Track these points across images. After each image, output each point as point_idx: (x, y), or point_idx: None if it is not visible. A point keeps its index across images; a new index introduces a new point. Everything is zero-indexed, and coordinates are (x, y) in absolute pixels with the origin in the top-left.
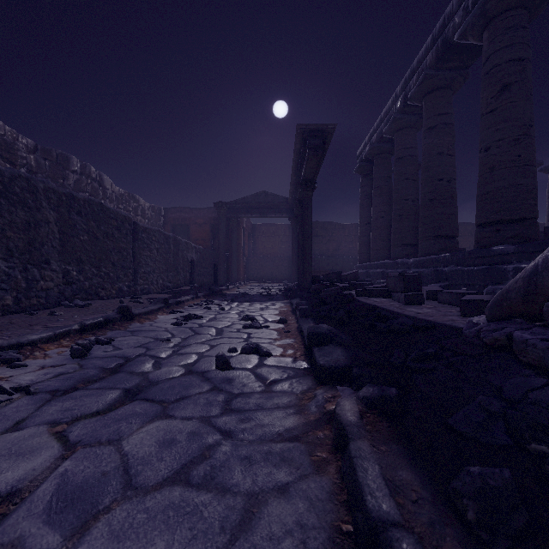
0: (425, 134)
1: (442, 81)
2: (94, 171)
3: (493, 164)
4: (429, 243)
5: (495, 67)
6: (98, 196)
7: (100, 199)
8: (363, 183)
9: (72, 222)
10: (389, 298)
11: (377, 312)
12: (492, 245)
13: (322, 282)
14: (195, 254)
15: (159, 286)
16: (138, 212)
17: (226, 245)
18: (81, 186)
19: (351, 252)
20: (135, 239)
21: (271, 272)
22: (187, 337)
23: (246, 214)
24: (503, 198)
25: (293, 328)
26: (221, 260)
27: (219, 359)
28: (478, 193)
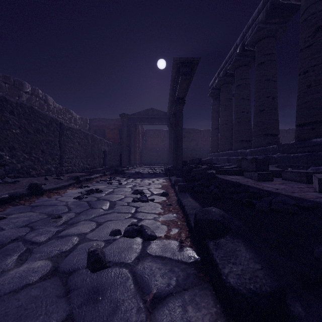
0: (257, 67)
1: (269, 31)
2: (41, 93)
3: (310, 82)
4: (260, 139)
5: (311, 15)
6: (43, 109)
7: (45, 111)
8: (213, 103)
9: (5, 119)
10: (241, 175)
11: (244, 188)
12: (310, 139)
13: (188, 165)
14: (106, 147)
15: (80, 167)
16: (72, 120)
17: (128, 142)
18: (31, 102)
19: (205, 147)
20: (61, 135)
21: (156, 159)
22: (81, 212)
23: (140, 122)
24: (318, 106)
25: (174, 201)
26: (124, 151)
27: (89, 257)
28: (298, 103)
